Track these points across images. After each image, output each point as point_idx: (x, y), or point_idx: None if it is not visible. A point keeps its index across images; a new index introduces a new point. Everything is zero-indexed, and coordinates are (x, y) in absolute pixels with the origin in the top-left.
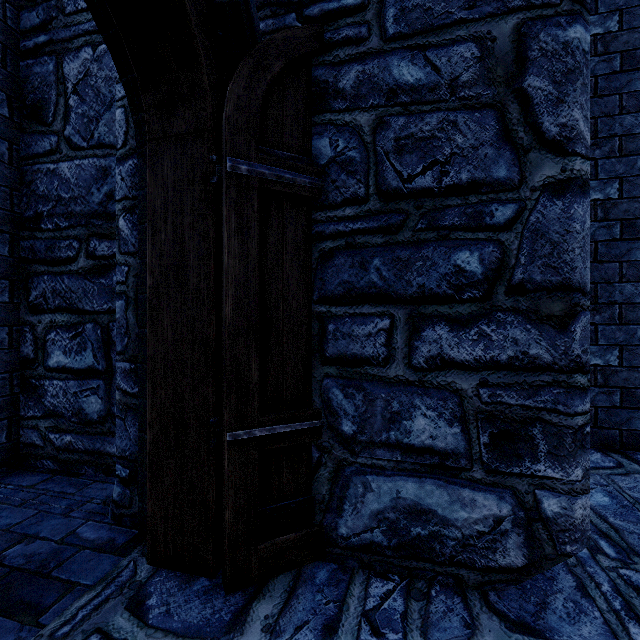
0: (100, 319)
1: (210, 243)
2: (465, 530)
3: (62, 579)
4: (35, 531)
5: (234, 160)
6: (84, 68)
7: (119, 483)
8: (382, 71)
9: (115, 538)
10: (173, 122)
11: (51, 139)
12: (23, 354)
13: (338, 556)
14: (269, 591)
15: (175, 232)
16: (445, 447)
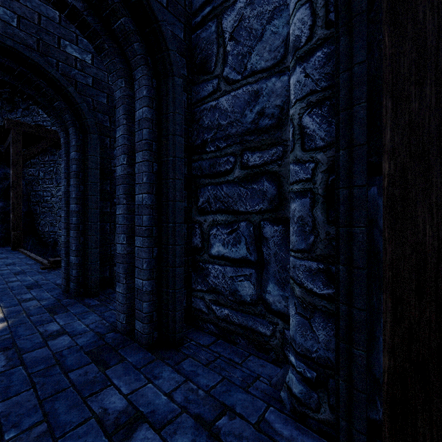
0: (252, 218)
1: None
2: None
3: None
4: (230, 402)
5: None
6: (238, 16)
7: (301, 381)
8: None
9: None
10: None
11: (213, 83)
12: (194, 244)
13: None
14: None
15: (440, 94)
16: None
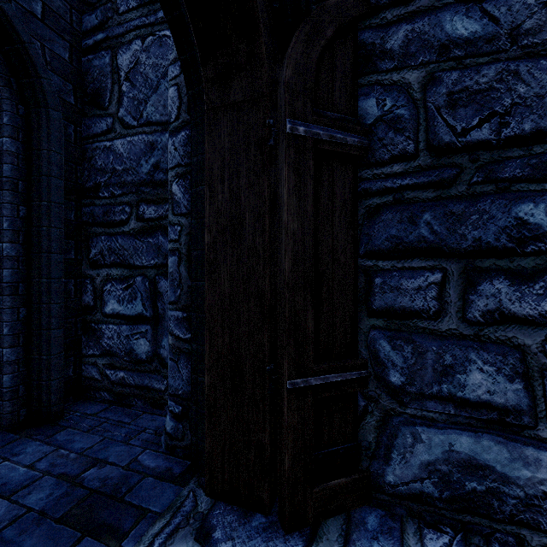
0: (148, 273)
1: (265, 202)
2: (528, 489)
3: (134, 504)
4: (104, 456)
5: (293, 122)
6: (134, 58)
7: (172, 418)
8: (433, 28)
9: (172, 467)
10: (230, 91)
11: (107, 121)
12: (85, 302)
13: (385, 502)
14: (324, 534)
15: (231, 193)
16: (505, 403)
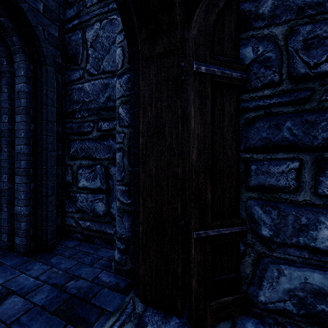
0: (103, 163)
1: (178, 116)
2: None
3: (97, 305)
4: (78, 273)
5: (197, 63)
6: (96, 33)
7: (119, 252)
8: None
9: (119, 283)
10: (156, 47)
11: (80, 72)
12: (67, 180)
13: (258, 314)
14: None
15: (156, 111)
16: None
